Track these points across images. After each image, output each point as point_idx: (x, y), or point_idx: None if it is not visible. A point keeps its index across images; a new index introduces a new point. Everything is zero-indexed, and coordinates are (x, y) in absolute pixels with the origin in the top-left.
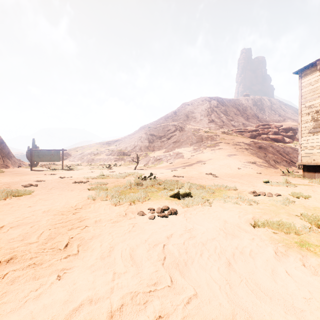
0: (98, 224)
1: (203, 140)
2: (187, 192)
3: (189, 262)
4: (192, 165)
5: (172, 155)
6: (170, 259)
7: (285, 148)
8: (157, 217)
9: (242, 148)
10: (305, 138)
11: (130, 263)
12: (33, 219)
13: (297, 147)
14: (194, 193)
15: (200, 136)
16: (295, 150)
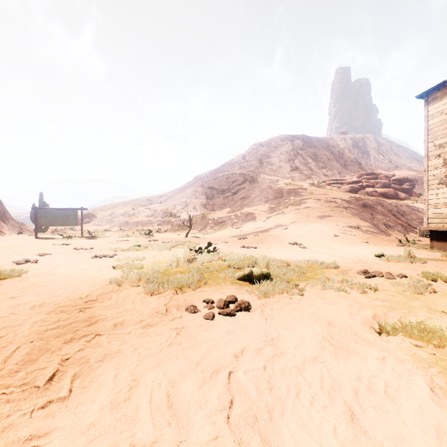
0: (119, 330)
1: (284, 195)
2: (265, 273)
3: (276, 412)
4: (269, 230)
5: (240, 217)
6: (242, 405)
7: (399, 207)
8: (217, 315)
9: (339, 207)
10: (433, 191)
11: (166, 418)
12: (10, 321)
13: (416, 206)
14: (274, 273)
15: (279, 190)
16: (414, 210)
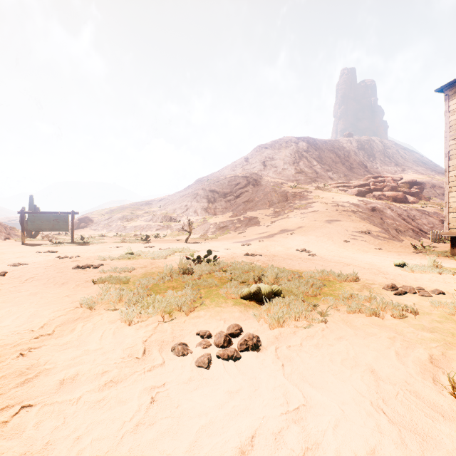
0: (64, 394)
1: (289, 198)
2: (275, 290)
3: None
4: (274, 236)
5: (243, 221)
6: None
7: (409, 211)
8: (215, 359)
9: (347, 211)
10: (455, 193)
11: None
12: None
13: (426, 210)
14: (286, 289)
15: (283, 193)
16: (424, 214)
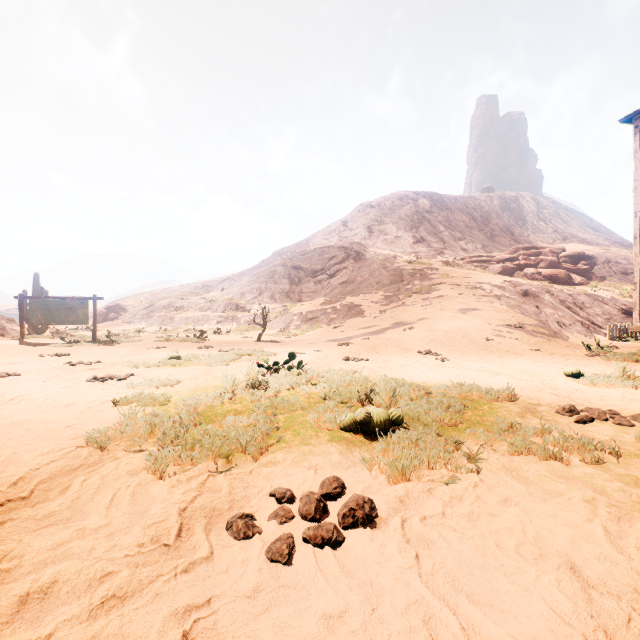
0: (22, 627)
1: (405, 278)
2: (394, 417)
3: None
4: (385, 331)
5: (340, 311)
6: None
7: (576, 296)
8: (300, 545)
9: (488, 296)
10: None
11: None
12: None
13: (599, 294)
14: (410, 415)
15: (397, 271)
16: (597, 300)
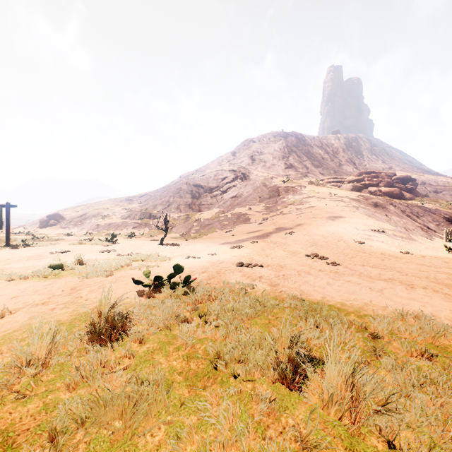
0: None
1: (281, 193)
2: None
3: None
4: (269, 235)
5: (231, 218)
6: None
7: (411, 207)
8: None
9: (349, 206)
10: None
11: None
12: None
13: (426, 206)
14: None
15: (275, 188)
16: (427, 211)
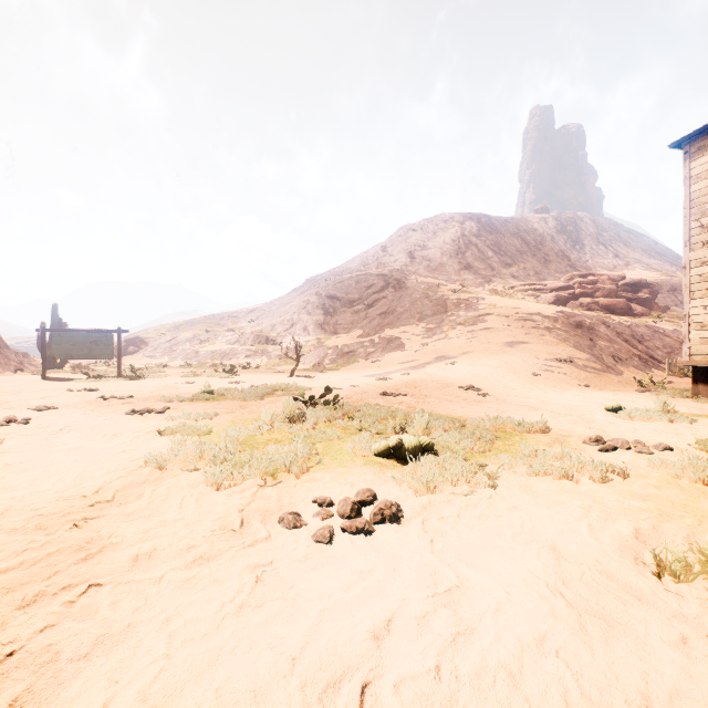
0: (141, 573)
1: (449, 309)
2: (424, 444)
3: None
4: (426, 366)
5: (378, 344)
6: None
7: (634, 328)
8: (339, 533)
9: (538, 328)
10: (699, 301)
11: None
12: None
13: (661, 326)
14: (441, 443)
15: (441, 301)
16: (658, 333)
